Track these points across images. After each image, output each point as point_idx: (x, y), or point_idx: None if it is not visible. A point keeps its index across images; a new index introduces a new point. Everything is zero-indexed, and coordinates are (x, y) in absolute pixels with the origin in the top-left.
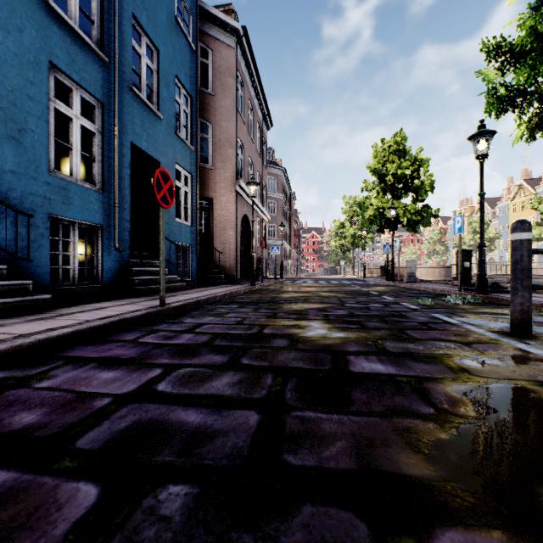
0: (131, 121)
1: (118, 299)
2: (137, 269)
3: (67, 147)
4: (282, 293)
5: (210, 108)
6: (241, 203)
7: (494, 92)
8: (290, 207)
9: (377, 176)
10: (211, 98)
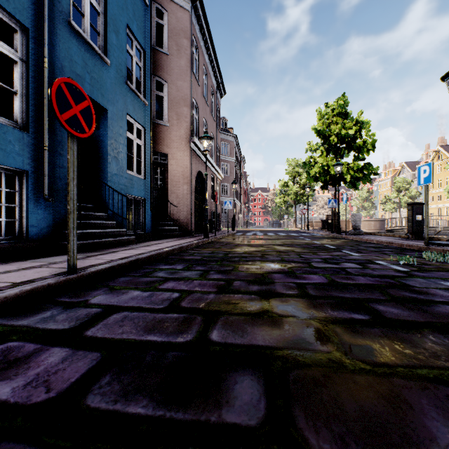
0: (70, 59)
1: (39, 258)
2: None
3: None
4: (235, 247)
5: (165, 66)
6: (196, 160)
7: None
8: (240, 169)
9: (321, 137)
10: (166, 58)
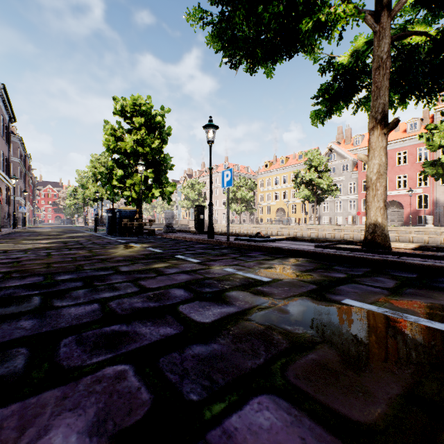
0: None
1: None
2: None
3: None
4: (37, 231)
5: None
6: None
7: None
8: (26, 166)
9: (92, 173)
10: None
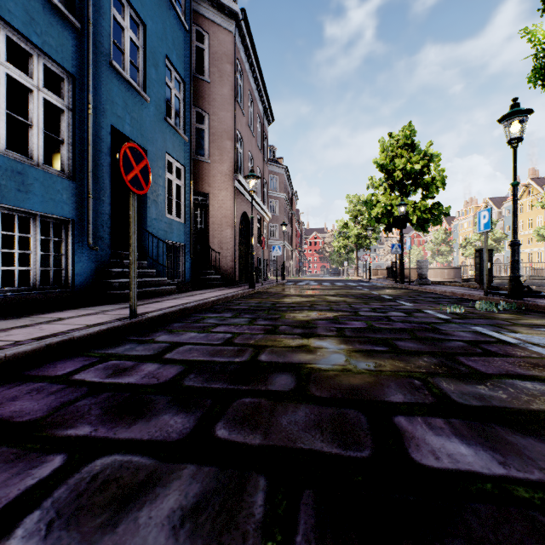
0: (111, 101)
1: (89, 307)
2: (117, 270)
3: (25, 124)
4: (284, 298)
5: (206, 96)
6: (240, 199)
7: (543, 55)
8: (292, 207)
9: (384, 172)
10: (207, 86)
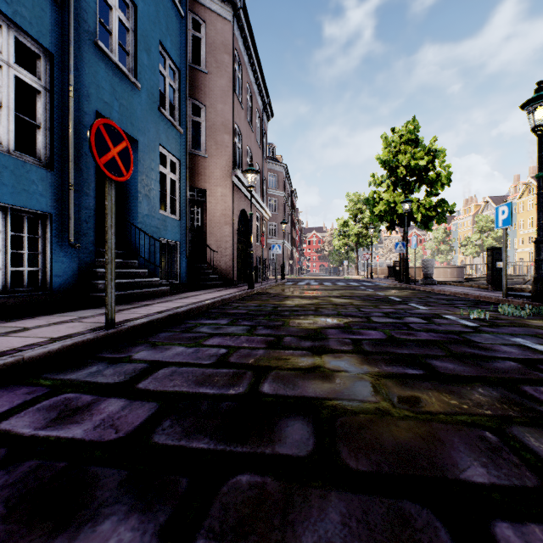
0: (97, 85)
1: (67, 312)
2: (103, 270)
3: None
4: (285, 300)
5: (203, 87)
6: (238, 196)
7: None
8: (291, 205)
9: (387, 168)
10: (204, 77)
